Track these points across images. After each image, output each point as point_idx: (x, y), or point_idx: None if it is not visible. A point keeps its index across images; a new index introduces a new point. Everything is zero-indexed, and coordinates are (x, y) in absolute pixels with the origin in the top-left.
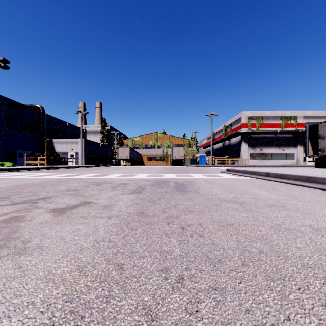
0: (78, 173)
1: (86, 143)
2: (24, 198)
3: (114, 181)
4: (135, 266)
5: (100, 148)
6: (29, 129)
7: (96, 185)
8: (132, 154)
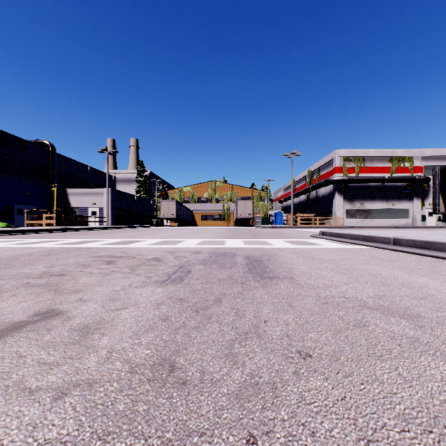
0: (94, 238)
1: (114, 195)
2: None
3: (142, 252)
4: None
5: (135, 202)
6: (33, 174)
7: (105, 262)
8: (180, 211)
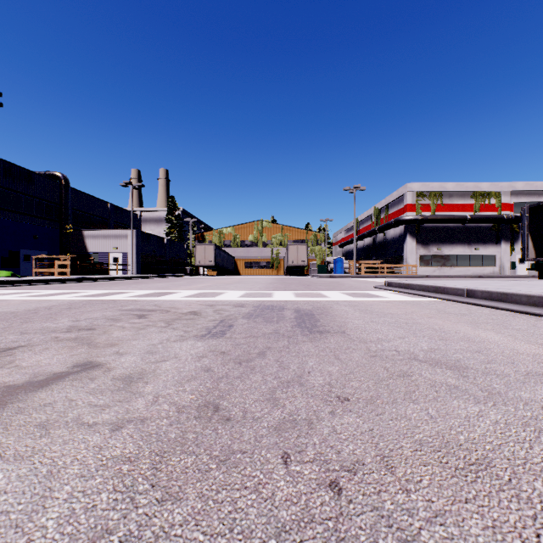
0: (118, 290)
1: (140, 237)
2: None
3: (176, 306)
4: None
5: (165, 246)
6: (43, 213)
7: (136, 316)
8: (219, 257)
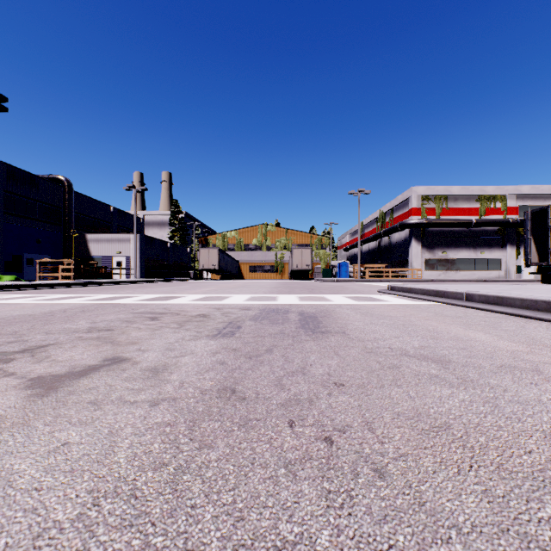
0: (125, 294)
1: (143, 241)
2: None
3: (185, 309)
4: None
5: (168, 250)
6: (46, 217)
7: (149, 319)
8: (223, 261)
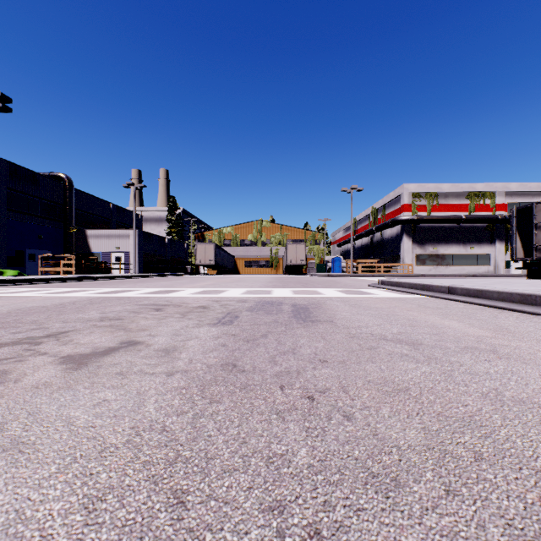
0: (127, 288)
1: (142, 237)
2: (19, 334)
3: (186, 301)
4: (212, 496)
5: (166, 246)
6: (47, 213)
7: (154, 310)
8: (219, 256)
